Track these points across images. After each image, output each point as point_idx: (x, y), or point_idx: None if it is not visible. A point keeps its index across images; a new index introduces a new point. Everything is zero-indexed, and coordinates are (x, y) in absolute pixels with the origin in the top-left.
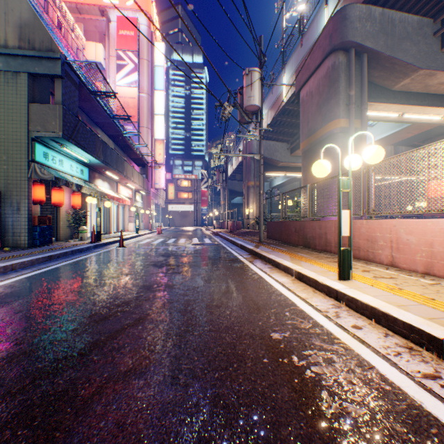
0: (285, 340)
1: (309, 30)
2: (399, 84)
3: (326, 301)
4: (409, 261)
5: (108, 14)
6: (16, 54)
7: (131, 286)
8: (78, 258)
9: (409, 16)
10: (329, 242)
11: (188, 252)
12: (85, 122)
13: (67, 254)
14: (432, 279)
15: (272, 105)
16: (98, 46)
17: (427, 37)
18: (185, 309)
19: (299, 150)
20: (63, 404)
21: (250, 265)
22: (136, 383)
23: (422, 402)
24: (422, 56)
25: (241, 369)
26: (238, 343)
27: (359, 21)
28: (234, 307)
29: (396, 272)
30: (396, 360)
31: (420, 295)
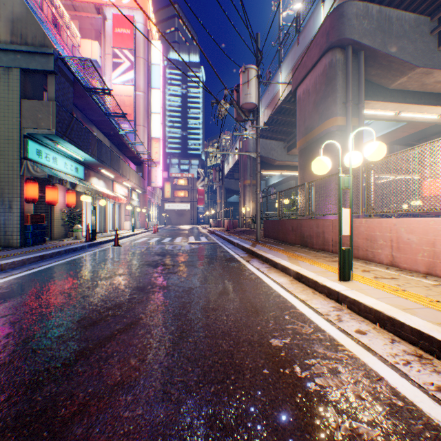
0: (286, 348)
1: (306, 28)
2: (396, 82)
3: (327, 303)
4: (410, 260)
5: (104, 12)
6: (8, 49)
7: (124, 287)
8: (71, 257)
9: (406, 14)
10: (327, 241)
11: (184, 251)
12: (80, 119)
13: (60, 253)
14: (435, 280)
15: (269, 103)
16: (94, 43)
17: (424, 35)
18: (180, 313)
19: (295, 148)
20: (39, 427)
21: (247, 264)
22: (123, 400)
23: (440, 421)
24: (419, 54)
25: (239, 382)
26: (235, 351)
27: (356, 19)
28: (231, 310)
29: (397, 273)
30: (406, 370)
31: (424, 297)
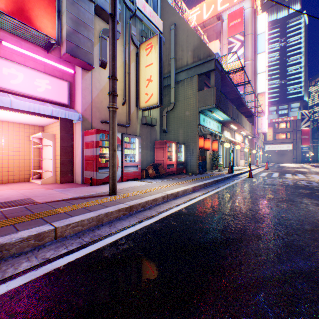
0: None
1: None
2: None
3: None
4: None
5: (222, 17)
6: (191, 67)
7: (311, 212)
8: (230, 183)
9: None
10: None
11: None
12: None
13: (222, 180)
14: None
15: None
16: (215, 42)
17: None
18: None
19: None
20: None
21: None
22: None
23: None
24: None
25: None
26: None
27: None
28: None
29: None
30: None
31: None
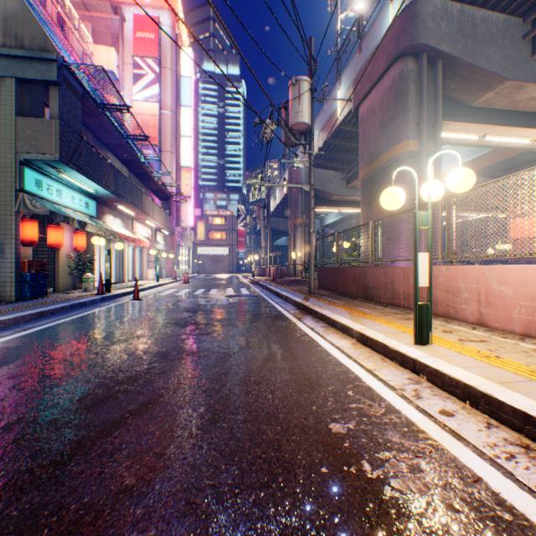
0: (350, 436)
1: (370, 32)
2: (480, 98)
3: (400, 374)
4: (503, 318)
5: (122, 12)
6: None
7: (142, 353)
8: (79, 314)
9: (494, 15)
10: (397, 294)
11: (220, 307)
12: (92, 143)
13: (65, 309)
14: (535, 343)
15: (325, 125)
16: (110, 50)
17: (515, 41)
18: (212, 387)
19: (357, 180)
20: None
21: (299, 323)
22: (130, 515)
23: None
24: (509, 64)
25: (290, 486)
26: (284, 441)
27: (432, 20)
28: (279, 384)
29: (486, 334)
30: (510, 467)
31: (525, 366)
